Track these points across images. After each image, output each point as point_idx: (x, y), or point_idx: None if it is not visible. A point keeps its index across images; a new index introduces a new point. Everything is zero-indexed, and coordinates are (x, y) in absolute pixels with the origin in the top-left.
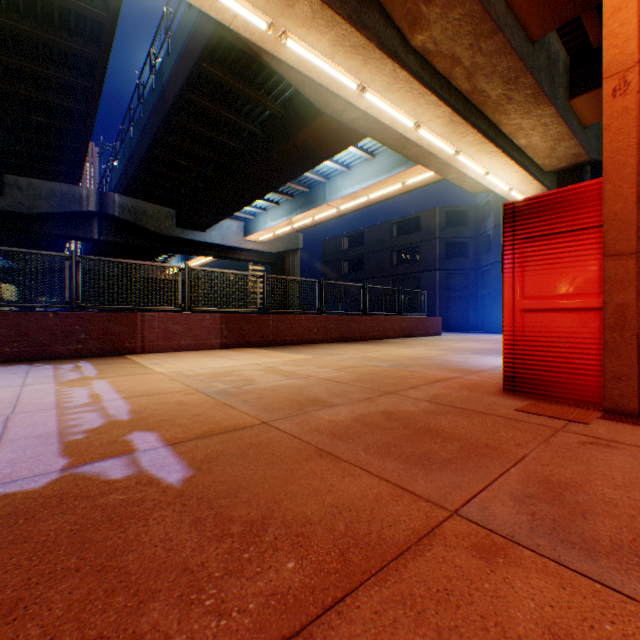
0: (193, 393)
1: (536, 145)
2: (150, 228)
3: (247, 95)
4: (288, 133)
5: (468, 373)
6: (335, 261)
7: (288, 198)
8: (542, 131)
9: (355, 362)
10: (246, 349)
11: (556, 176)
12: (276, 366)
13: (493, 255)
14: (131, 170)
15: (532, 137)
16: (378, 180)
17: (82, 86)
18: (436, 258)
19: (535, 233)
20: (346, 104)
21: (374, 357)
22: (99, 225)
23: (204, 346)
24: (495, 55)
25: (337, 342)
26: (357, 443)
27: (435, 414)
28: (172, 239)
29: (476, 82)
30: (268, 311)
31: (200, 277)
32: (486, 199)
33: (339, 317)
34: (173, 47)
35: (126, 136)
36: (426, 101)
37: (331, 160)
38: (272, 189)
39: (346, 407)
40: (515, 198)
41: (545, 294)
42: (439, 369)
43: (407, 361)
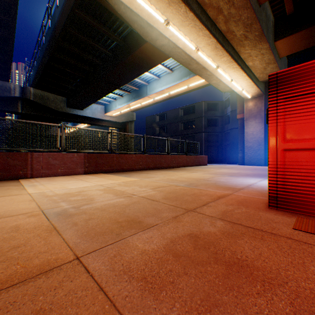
0: (36, 215)
1: (257, 66)
2: (51, 107)
3: (103, 31)
4: (126, 54)
5: (235, 190)
6: (152, 127)
7: (127, 93)
8: (261, 58)
9: (163, 183)
10: (99, 174)
11: (264, 84)
12: (113, 186)
13: (230, 125)
14: (39, 74)
15: (255, 61)
16: (175, 84)
17: (3, 19)
18: (203, 126)
19: (294, 94)
20: (158, 35)
21: (174, 179)
22: (21, 105)
23: (73, 173)
24: (241, 8)
25: (153, 169)
26: (171, 301)
27: (234, 237)
28: (64, 113)
29: (230, 25)
30: (114, 152)
31: (72, 132)
32: (227, 97)
33: (154, 155)
34: (60, 2)
35: (36, 55)
36: (203, 34)
37: (150, 72)
38: (118, 87)
39: (158, 229)
40: (244, 95)
41: (303, 138)
42: (216, 187)
43: (194, 182)
